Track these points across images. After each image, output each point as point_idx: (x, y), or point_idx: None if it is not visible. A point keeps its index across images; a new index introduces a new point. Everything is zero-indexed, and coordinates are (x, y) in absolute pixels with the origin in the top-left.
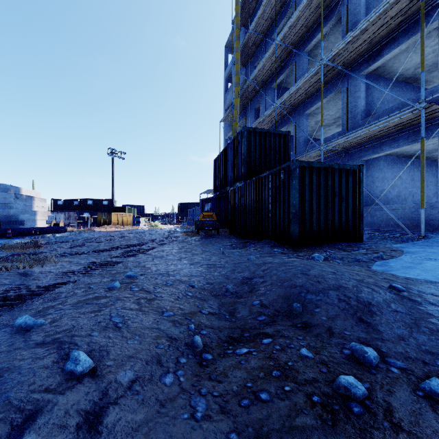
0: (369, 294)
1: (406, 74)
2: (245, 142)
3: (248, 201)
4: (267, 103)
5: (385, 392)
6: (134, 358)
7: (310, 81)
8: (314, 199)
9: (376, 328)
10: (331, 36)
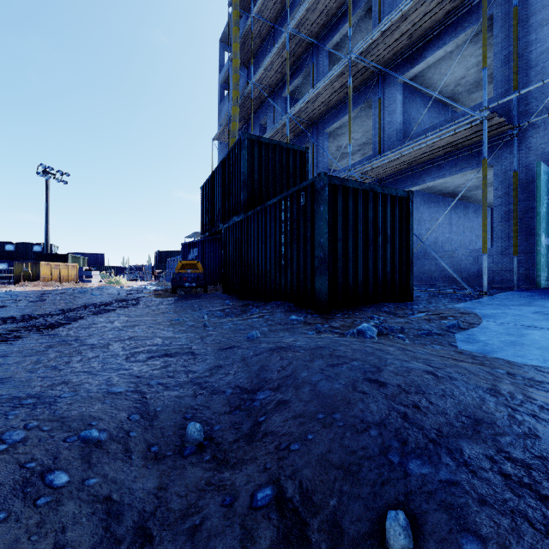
0: None
1: (445, 92)
2: (246, 155)
3: (250, 243)
4: (276, 117)
5: None
6: None
7: (333, 85)
8: (350, 238)
9: None
10: (358, 35)
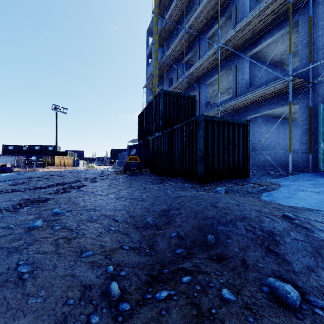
0: (270, 224)
1: (275, 58)
2: (162, 101)
3: (165, 147)
4: (178, 74)
5: None
6: None
7: (210, 59)
8: (215, 146)
9: (285, 259)
10: (224, 28)
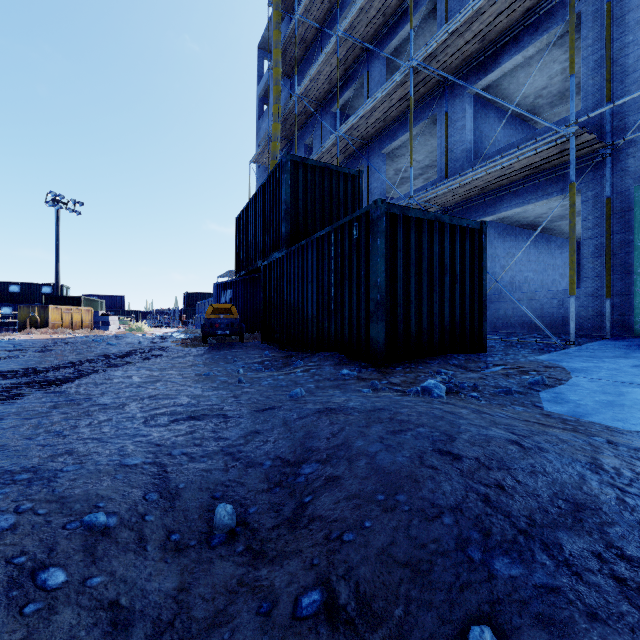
0: None
1: (523, 105)
2: (289, 180)
3: (293, 283)
4: (324, 135)
5: None
6: None
7: (391, 97)
8: (412, 277)
9: None
10: (420, 39)
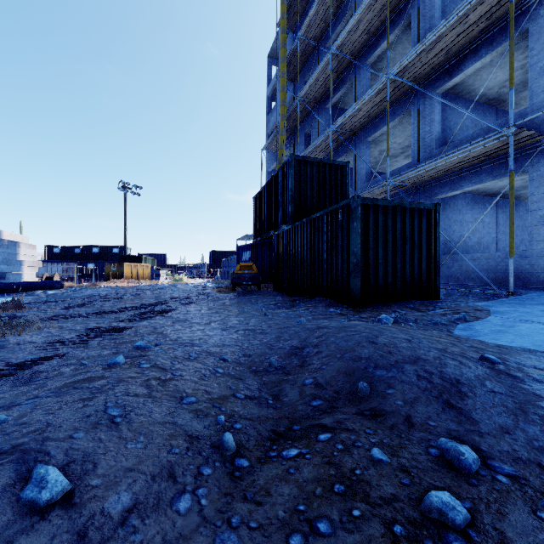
0: (456, 369)
1: (489, 94)
2: (294, 174)
3: (297, 248)
4: (321, 127)
5: (493, 514)
6: (135, 471)
7: (373, 100)
8: (380, 246)
9: (470, 416)
10: (399, 46)
